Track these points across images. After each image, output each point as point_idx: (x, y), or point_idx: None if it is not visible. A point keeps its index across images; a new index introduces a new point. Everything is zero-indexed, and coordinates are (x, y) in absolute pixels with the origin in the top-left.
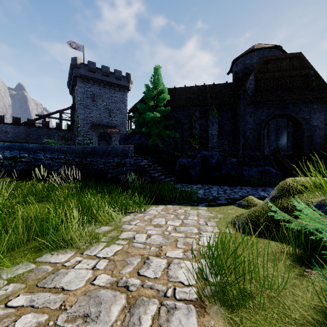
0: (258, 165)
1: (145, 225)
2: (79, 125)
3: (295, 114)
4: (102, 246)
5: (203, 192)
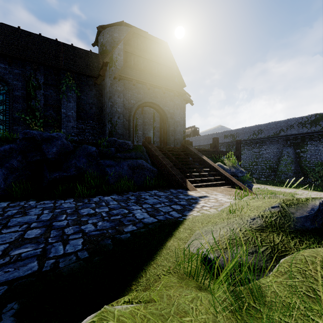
0: (129, 158)
1: None
2: None
3: (162, 105)
4: None
5: None
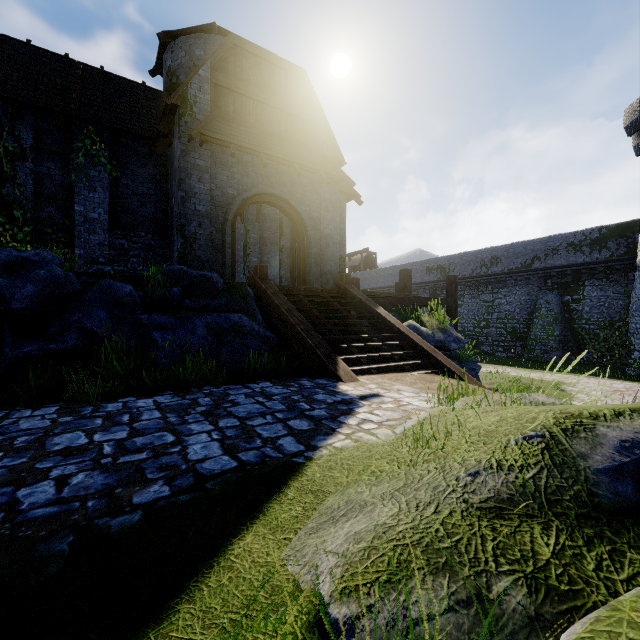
0: (212, 311)
1: None
2: None
3: (296, 201)
4: None
5: None
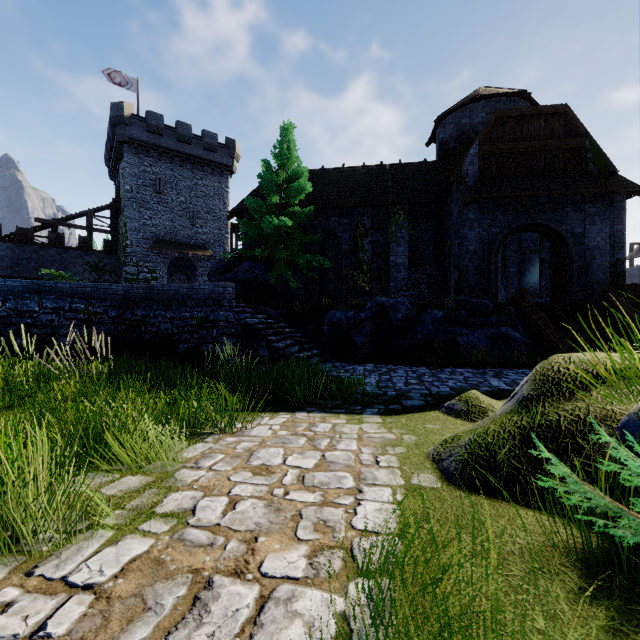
0: (487, 325)
1: (234, 468)
2: (128, 243)
3: (555, 224)
4: (99, 541)
5: (377, 380)
